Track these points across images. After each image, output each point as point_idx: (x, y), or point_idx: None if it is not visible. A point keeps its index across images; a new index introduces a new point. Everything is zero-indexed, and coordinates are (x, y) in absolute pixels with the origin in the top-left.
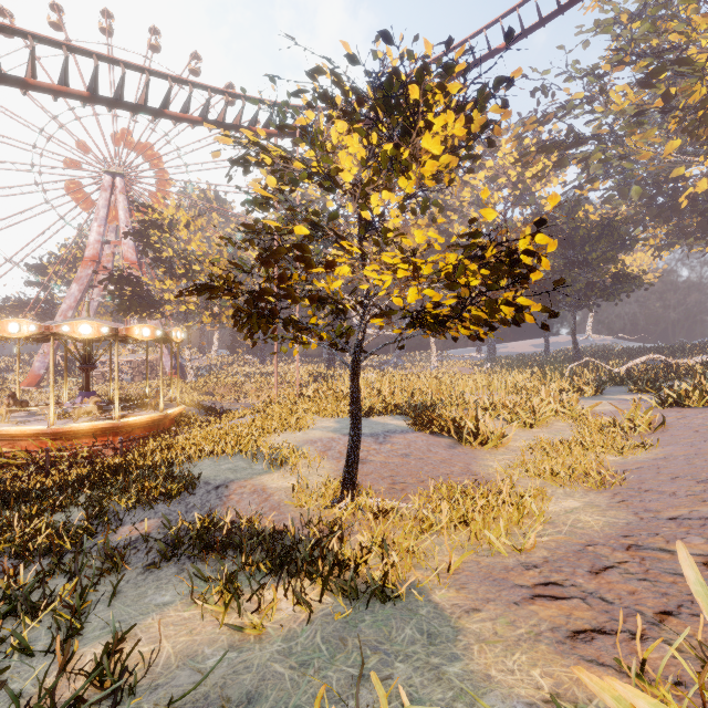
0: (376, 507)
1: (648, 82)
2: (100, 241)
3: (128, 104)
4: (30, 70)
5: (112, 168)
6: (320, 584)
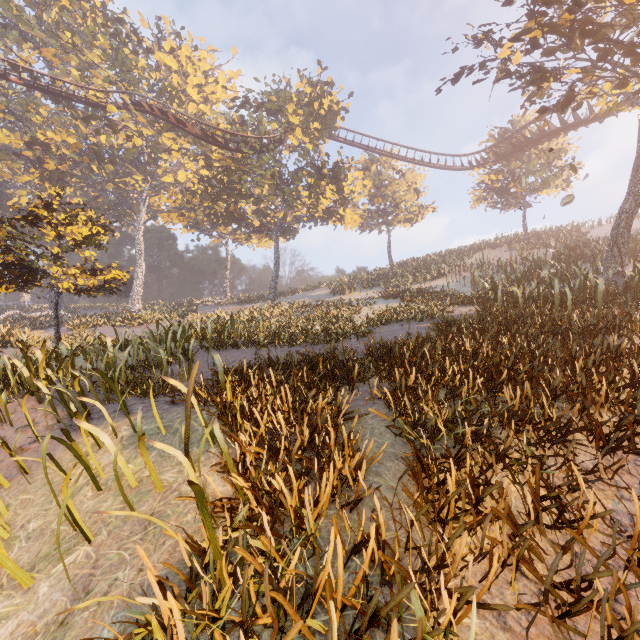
0: None
1: (31, 146)
2: None
3: None
4: None
5: None
6: None
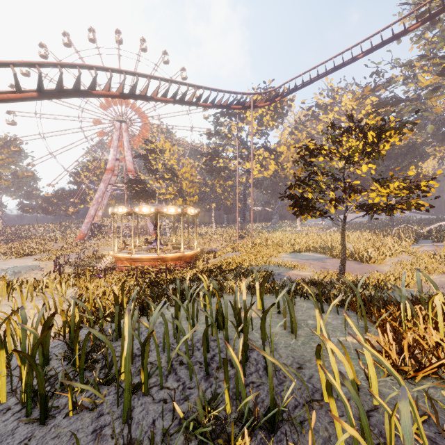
0: (355, 279)
1: (442, 73)
2: (114, 159)
3: (186, 102)
4: (155, 93)
5: (119, 118)
6: (371, 289)
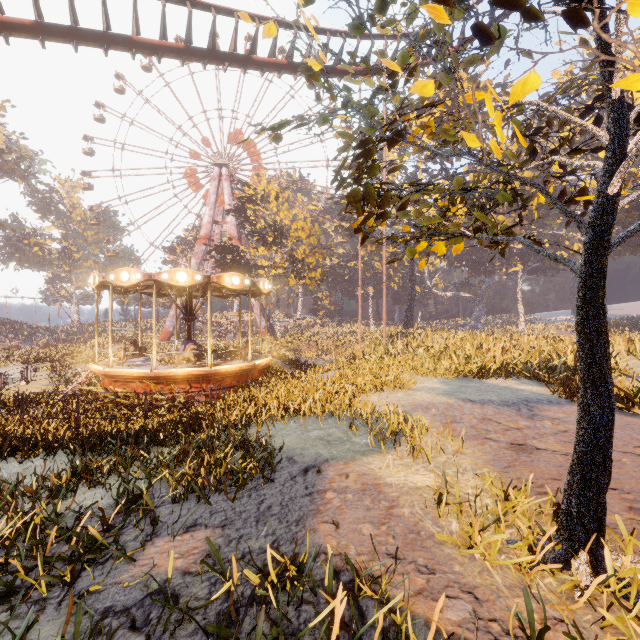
0: None
1: None
2: (210, 222)
3: (219, 53)
4: (134, 26)
5: (219, 161)
6: None
